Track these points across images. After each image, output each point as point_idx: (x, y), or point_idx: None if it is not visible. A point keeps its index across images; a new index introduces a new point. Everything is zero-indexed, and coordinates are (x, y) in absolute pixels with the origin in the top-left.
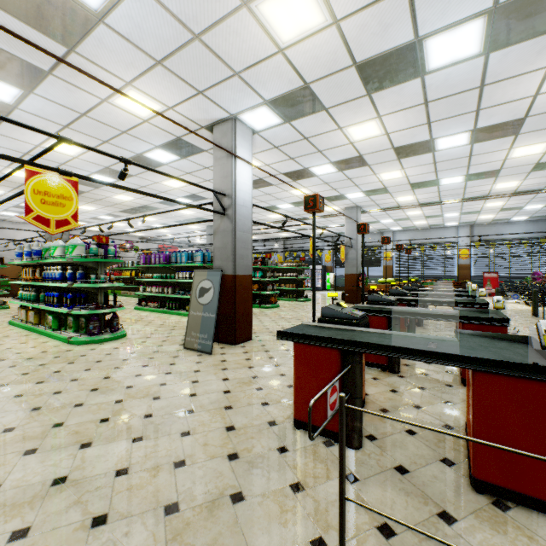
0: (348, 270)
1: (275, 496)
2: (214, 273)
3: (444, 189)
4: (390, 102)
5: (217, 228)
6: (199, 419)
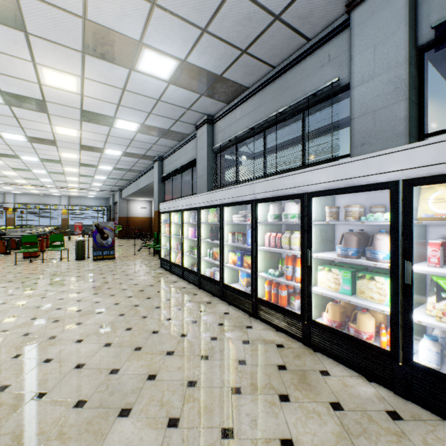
0: None
1: None
2: None
3: (44, 182)
4: (8, 160)
5: None
6: None
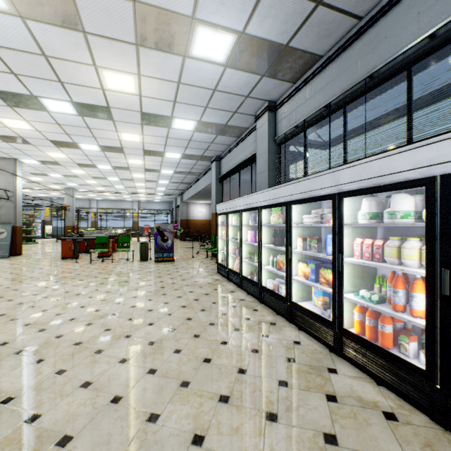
0: (67, 223)
1: (63, 262)
2: (7, 225)
3: (118, 188)
4: (88, 169)
5: (3, 205)
6: (32, 262)
